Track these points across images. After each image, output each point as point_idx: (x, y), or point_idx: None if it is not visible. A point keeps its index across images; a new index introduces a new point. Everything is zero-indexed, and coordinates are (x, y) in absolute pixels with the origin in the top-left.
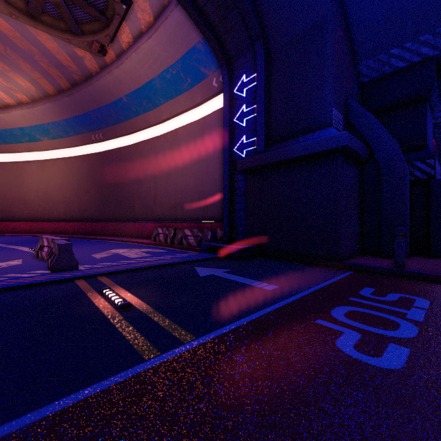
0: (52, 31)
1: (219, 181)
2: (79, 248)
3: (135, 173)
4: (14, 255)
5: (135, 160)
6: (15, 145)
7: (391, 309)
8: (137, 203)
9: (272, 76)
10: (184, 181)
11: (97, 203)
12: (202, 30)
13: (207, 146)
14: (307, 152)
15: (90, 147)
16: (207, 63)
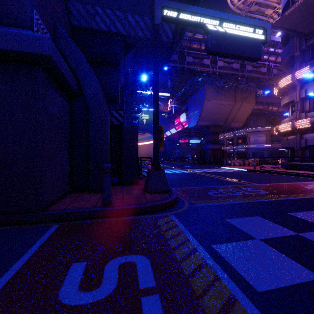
0: None
1: None
2: None
3: None
4: None
5: None
6: None
7: None
8: None
9: None
10: None
11: None
12: None
13: None
14: None
15: None
16: None
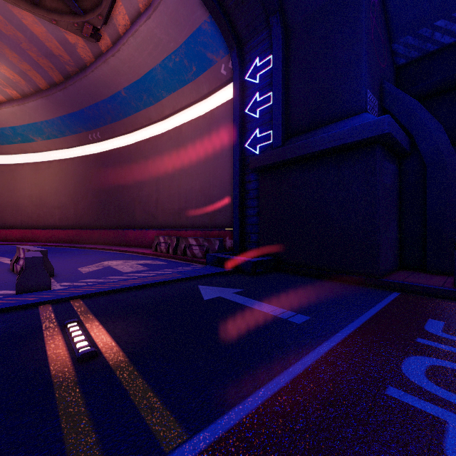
0: (36, 10)
1: (228, 183)
2: (68, 259)
3: (135, 175)
4: None
5: (135, 162)
6: (7, 146)
7: None
8: (137, 209)
9: (291, 57)
10: (189, 184)
11: (95, 209)
12: (209, 5)
13: (214, 143)
14: (337, 144)
15: (87, 148)
16: (214, 46)
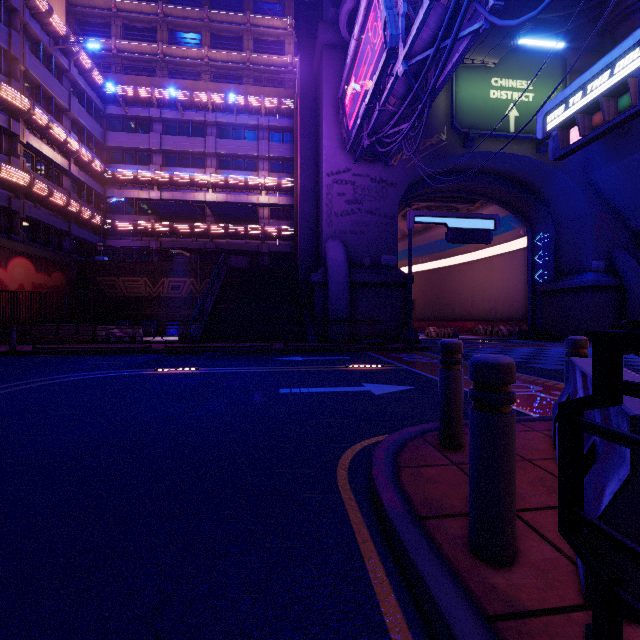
0: None
1: (525, 294)
2: None
3: (455, 286)
4: None
5: (455, 277)
6: None
7: None
8: (457, 308)
9: (559, 238)
10: (497, 293)
11: (422, 307)
12: (512, 213)
13: (515, 270)
14: (573, 286)
15: (416, 266)
16: (515, 222)
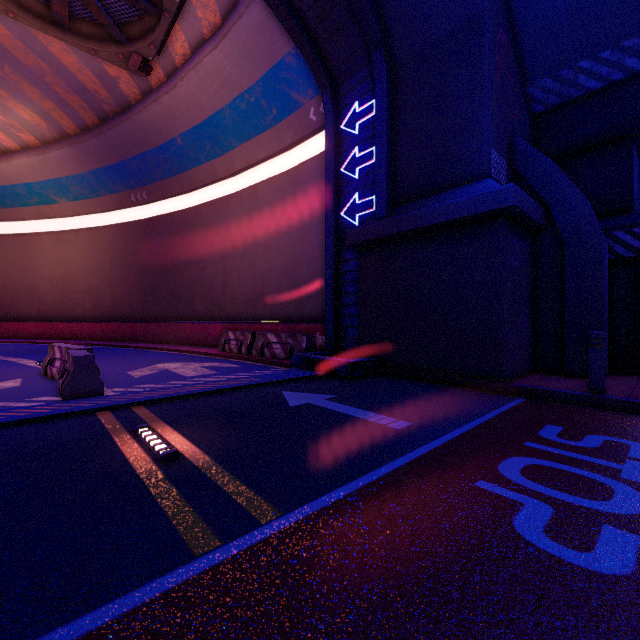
0: (69, 37)
1: (319, 262)
2: (110, 361)
3: (195, 250)
4: (11, 373)
5: (195, 232)
6: (19, 210)
7: (593, 461)
8: (198, 295)
9: (399, 103)
10: (267, 262)
11: (139, 295)
12: (294, 35)
13: (300, 209)
14: (453, 217)
15: (129, 213)
16: (300, 85)
